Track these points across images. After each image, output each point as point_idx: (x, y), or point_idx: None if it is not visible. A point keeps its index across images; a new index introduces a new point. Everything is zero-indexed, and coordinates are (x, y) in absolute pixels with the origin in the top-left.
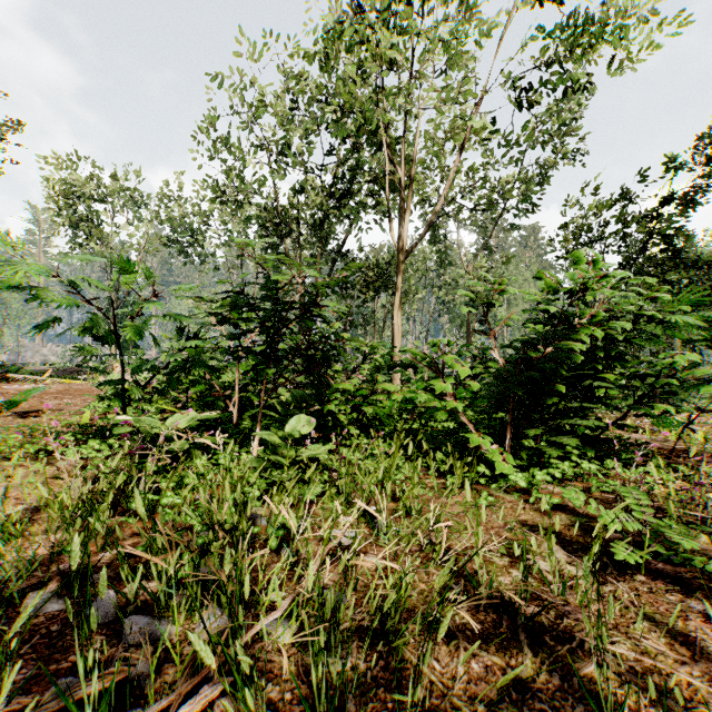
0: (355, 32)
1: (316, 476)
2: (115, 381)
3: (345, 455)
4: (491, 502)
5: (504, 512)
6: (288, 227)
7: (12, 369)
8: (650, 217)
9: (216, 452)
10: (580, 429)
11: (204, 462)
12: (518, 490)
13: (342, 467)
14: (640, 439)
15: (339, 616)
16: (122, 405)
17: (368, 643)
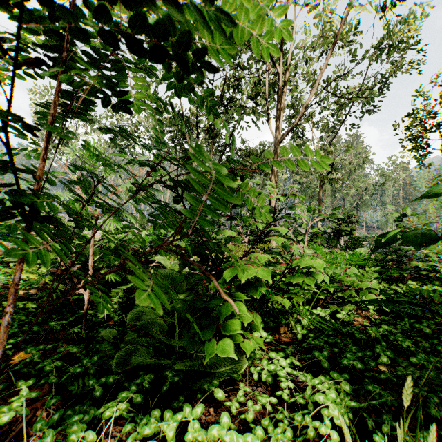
0: None
1: None
2: None
3: None
4: None
5: None
6: (190, 129)
7: None
8: None
9: None
10: None
11: None
12: None
13: None
14: None
15: None
16: None
17: None
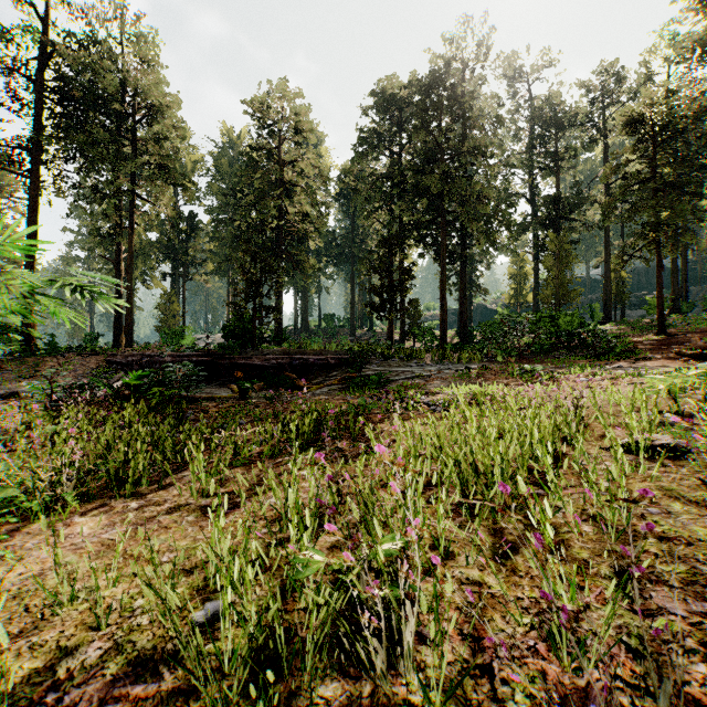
0: None
1: None
2: None
3: None
4: None
5: None
6: None
7: None
8: None
9: None
10: None
11: None
12: None
13: None
14: None
15: None
16: None
17: None
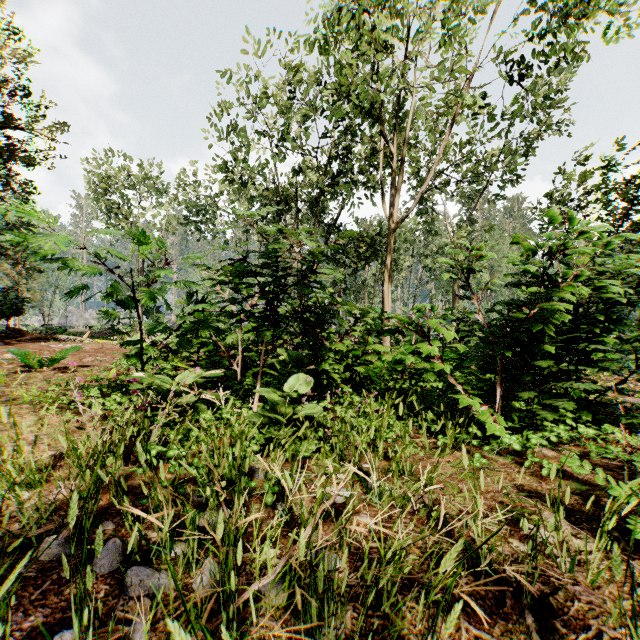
0: (348, 23)
1: (311, 433)
2: (134, 341)
3: (338, 414)
4: (484, 464)
5: (498, 475)
6: (288, 204)
7: (58, 331)
8: (639, 183)
9: (220, 407)
10: (574, 393)
11: (209, 416)
12: (512, 452)
13: (335, 425)
14: (636, 403)
15: (333, 586)
16: (141, 363)
17: (363, 613)
